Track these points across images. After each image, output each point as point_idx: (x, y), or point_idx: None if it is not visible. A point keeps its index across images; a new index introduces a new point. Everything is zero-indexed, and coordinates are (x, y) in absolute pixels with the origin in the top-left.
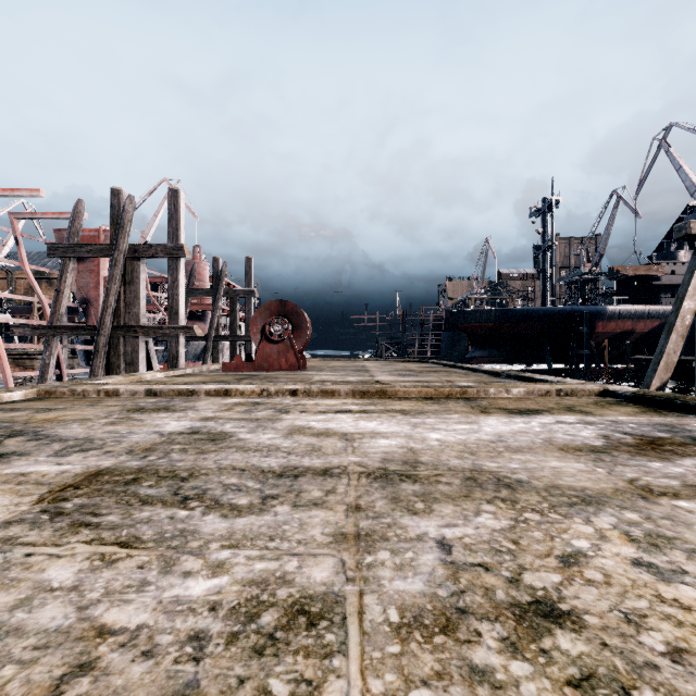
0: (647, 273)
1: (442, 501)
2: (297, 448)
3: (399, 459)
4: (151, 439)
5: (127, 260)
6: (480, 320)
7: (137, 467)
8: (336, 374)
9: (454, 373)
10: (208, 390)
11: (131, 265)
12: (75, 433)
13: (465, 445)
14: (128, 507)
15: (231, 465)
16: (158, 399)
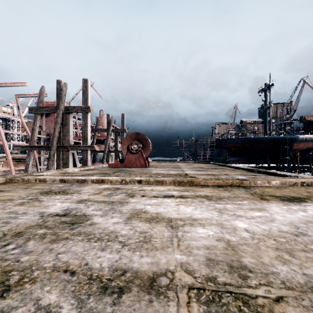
0: None
1: None
2: (131, 237)
3: (223, 260)
4: (30, 221)
5: (64, 114)
6: (233, 143)
7: None
8: (164, 169)
9: (226, 169)
10: (92, 180)
11: (65, 116)
12: None
13: (275, 238)
14: None
15: (66, 264)
16: (64, 184)
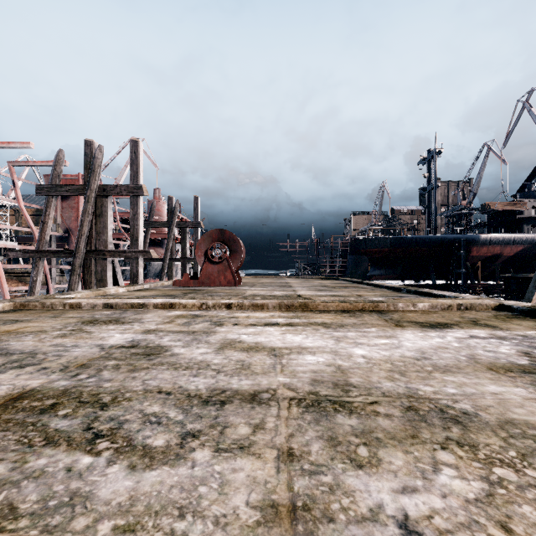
0: (513, 208)
1: (387, 445)
2: (227, 365)
3: (329, 380)
4: (90, 354)
5: (98, 197)
6: (378, 246)
7: (63, 388)
8: (265, 289)
9: (361, 288)
10: (156, 304)
11: (100, 202)
12: (24, 346)
13: (392, 363)
14: (27, 449)
15: (157, 387)
16: (113, 311)
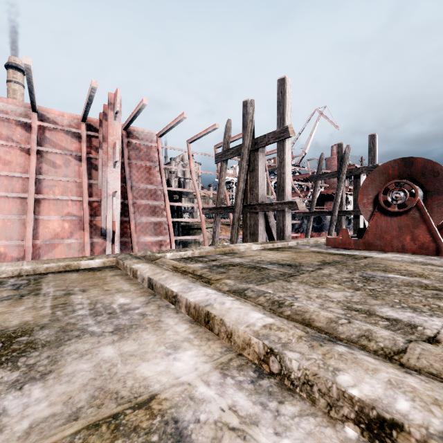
0: None
1: None
2: None
3: None
4: None
5: (251, 153)
6: None
7: None
8: None
9: None
10: (188, 303)
11: (253, 156)
12: None
13: None
14: None
15: None
16: (130, 301)
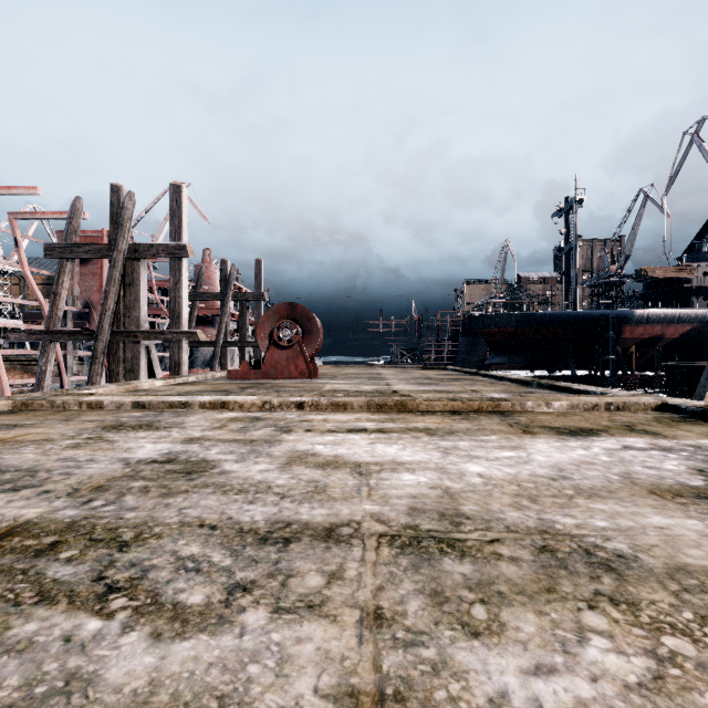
0: (678, 275)
1: (513, 603)
2: (294, 488)
3: (433, 509)
4: (110, 471)
5: (127, 260)
6: (499, 325)
7: (69, 520)
8: (349, 383)
9: (477, 381)
10: (202, 403)
11: (131, 266)
12: (22, 460)
13: (519, 484)
14: (12, 608)
15: (198, 519)
16: (145, 413)
